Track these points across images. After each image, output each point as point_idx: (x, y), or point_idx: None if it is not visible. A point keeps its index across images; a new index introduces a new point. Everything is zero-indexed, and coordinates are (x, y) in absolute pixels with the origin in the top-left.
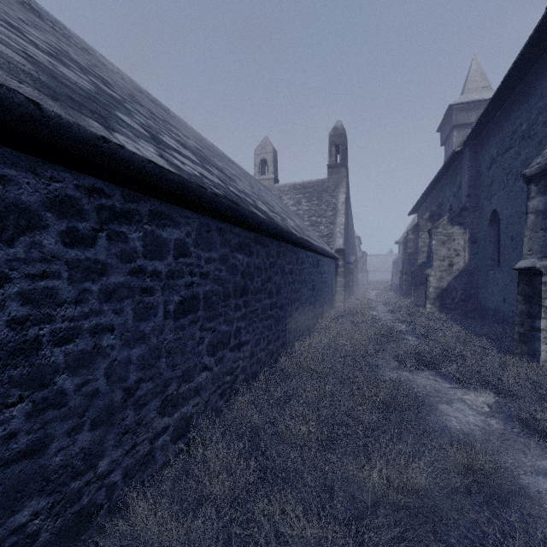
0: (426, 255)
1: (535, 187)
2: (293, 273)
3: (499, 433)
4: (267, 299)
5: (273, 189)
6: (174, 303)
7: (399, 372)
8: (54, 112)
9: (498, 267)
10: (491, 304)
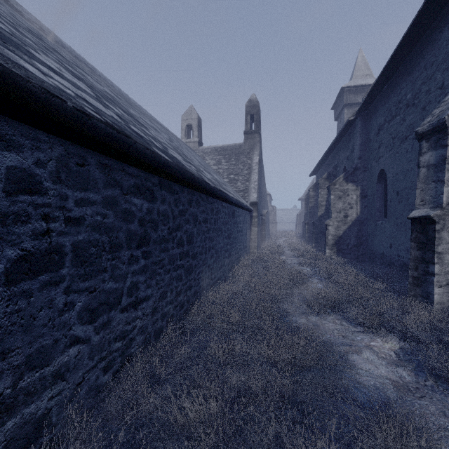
0: (325, 209)
1: (426, 143)
2: (207, 221)
3: (413, 388)
4: (176, 248)
5: (198, 150)
6: (7, 260)
7: (307, 316)
8: None
9: (385, 217)
10: (379, 249)
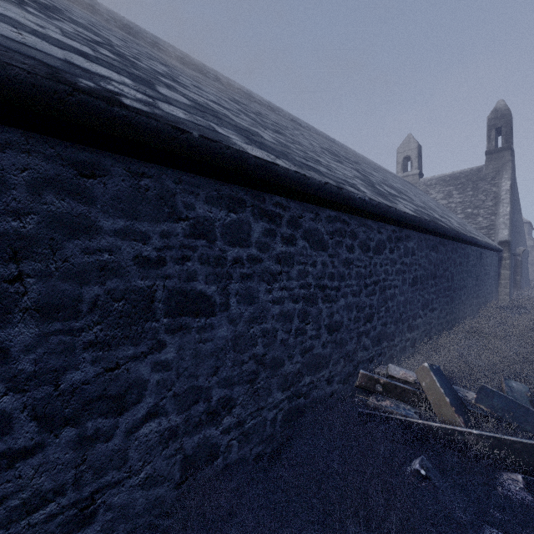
0: None
1: None
2: (461, 264)
3: None
4: (446, 283)
5: (418, 184)
6: (411, 279)
7: None
8: (398, 209)
9: None
10: None
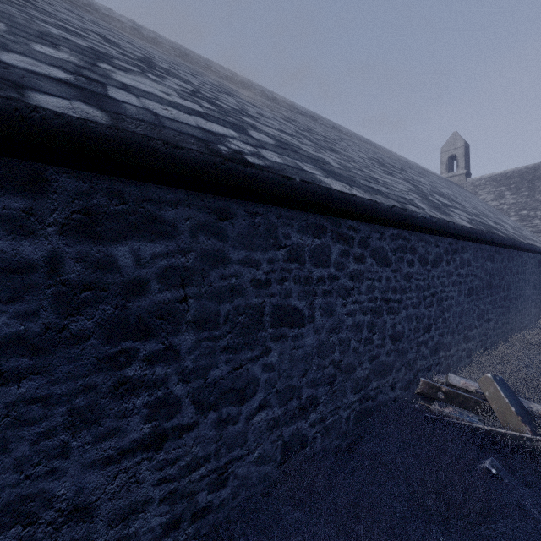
0: None
1: None
2: (518, 273)
3: None
4: (502, 293)
5: (465, 184)
6: (466, 290)
7: None
8: (455, 223)
9: None
10: None
